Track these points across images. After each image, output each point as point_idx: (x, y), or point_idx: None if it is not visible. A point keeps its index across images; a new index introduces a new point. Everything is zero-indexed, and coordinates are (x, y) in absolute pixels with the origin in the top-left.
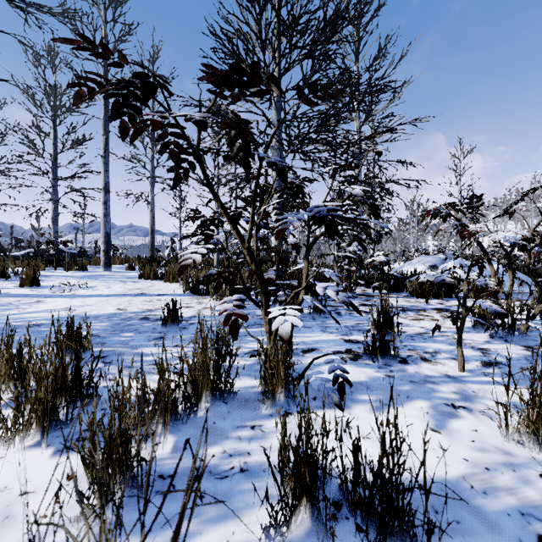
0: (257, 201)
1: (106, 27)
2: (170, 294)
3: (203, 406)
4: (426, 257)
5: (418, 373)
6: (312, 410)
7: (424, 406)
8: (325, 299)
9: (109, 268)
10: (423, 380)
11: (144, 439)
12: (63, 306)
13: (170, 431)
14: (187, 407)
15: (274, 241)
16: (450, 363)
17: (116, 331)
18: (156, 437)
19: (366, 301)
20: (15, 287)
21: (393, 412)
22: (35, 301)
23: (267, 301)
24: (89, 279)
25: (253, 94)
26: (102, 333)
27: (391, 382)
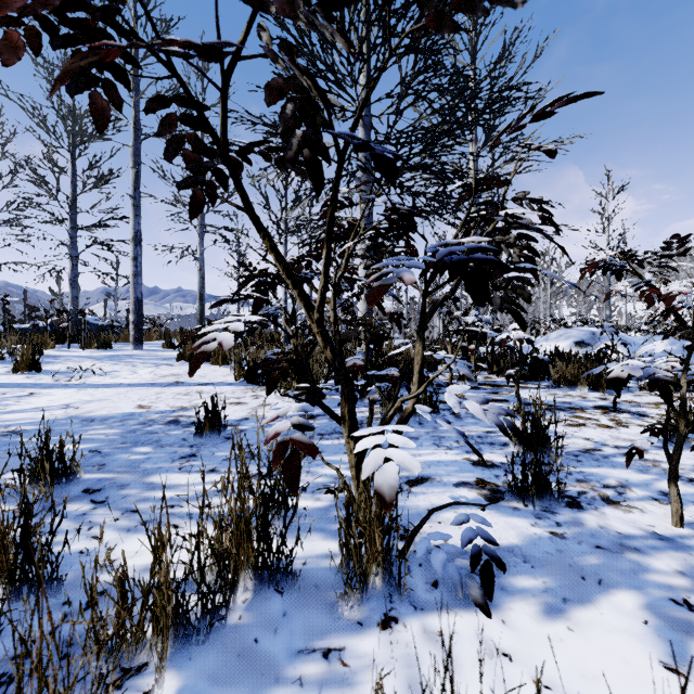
0: (334, 240)
1: (136, 24)
2: (216, 383)
3: (240, 598)
4: (569, 329)
5: (605, 528)
6: (432, 611)
7: (636, 606)
8: (437, 393)
9: (140, 345)
10: (616, 545)
11: (122, 681)
12: (63, 402)
13: (173, 661)
14: (207, 613)
15: (361, 309)
16: (652, 509)
17: (127, 443)
18: (144, 676)
19: (493, 394)
20: (7, 373)
21: (581, 618)
22: (26, 393)
23: (352, 412)
24: (110, 360)
25: (325, 4)
26: (106, 446)
27: (563, 548)
